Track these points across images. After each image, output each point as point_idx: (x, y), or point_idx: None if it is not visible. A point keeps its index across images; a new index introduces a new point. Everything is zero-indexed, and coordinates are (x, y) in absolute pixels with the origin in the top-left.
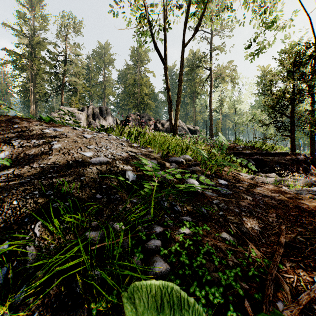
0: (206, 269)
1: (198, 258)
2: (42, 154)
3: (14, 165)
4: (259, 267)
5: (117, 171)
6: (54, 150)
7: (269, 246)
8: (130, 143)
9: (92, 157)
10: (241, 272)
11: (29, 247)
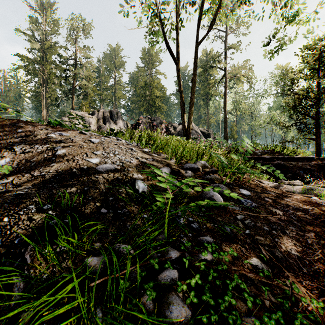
0: (237, 312)
1: (226, 297)
2: (44, 161)
3: (14, 173)
4: (306, 309)
5: (125, 180)
6: (58, 157)
7: (313, 277)
8: (140, 148)
9: (98, 164)
10: (282, 316)
11: (16, 278)
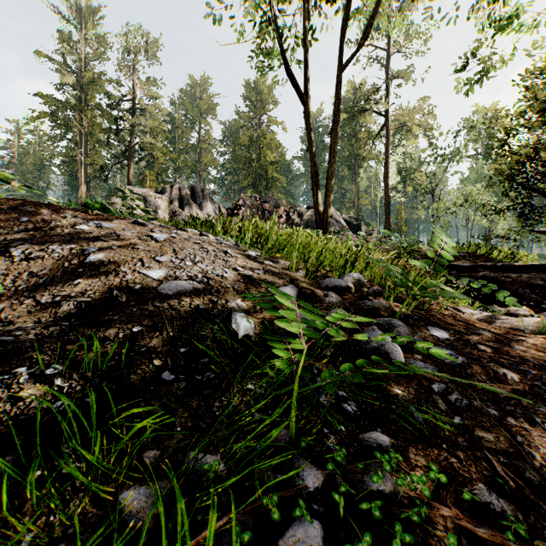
0: None
1: None
2: (63, 275)
3: (5, 297)
4: None
5: (213, 311)
6: (89, 267)
7: None
8: (241, 250)
9: (163, 281)
10: None
11: None
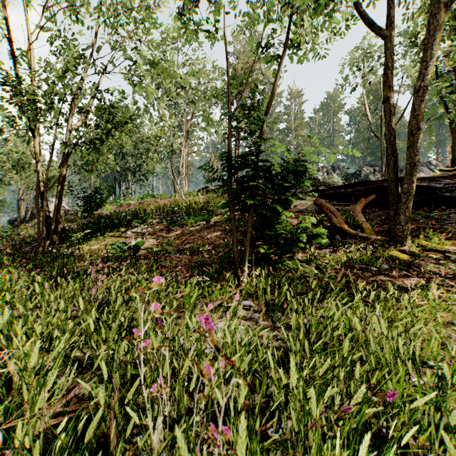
0: None
1: None
2: None
3: None
4: None
5: None
6: None
7: None
8: None
9: None
10: None
11: None
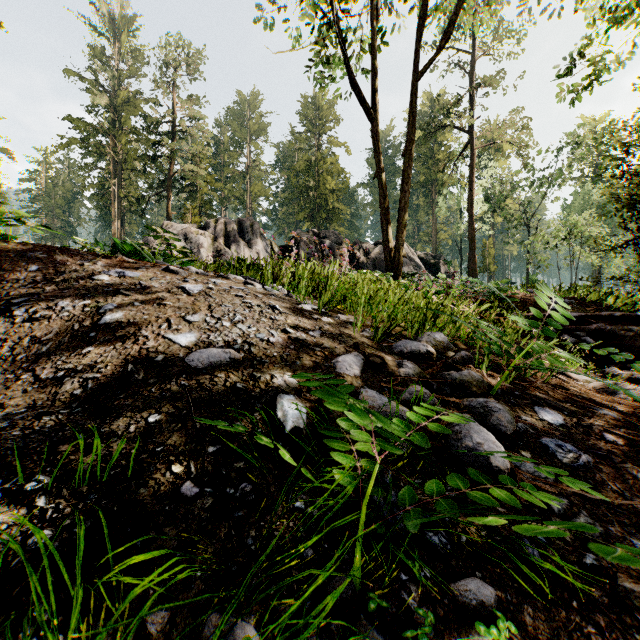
0: None
1: None
2: (72, 341)
3: None
4: None
5: (253, 391)
6: (103, 330)
7: None
8: (294, 303)
9: (193, 349)
10: None
11: None
